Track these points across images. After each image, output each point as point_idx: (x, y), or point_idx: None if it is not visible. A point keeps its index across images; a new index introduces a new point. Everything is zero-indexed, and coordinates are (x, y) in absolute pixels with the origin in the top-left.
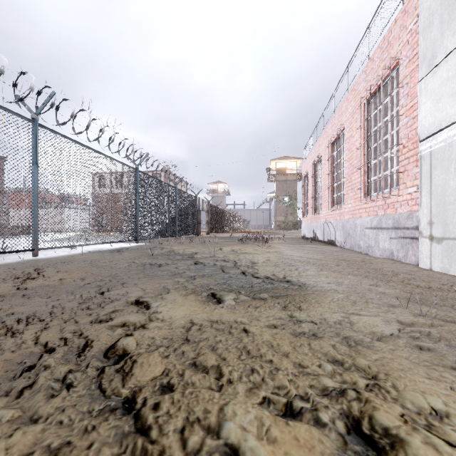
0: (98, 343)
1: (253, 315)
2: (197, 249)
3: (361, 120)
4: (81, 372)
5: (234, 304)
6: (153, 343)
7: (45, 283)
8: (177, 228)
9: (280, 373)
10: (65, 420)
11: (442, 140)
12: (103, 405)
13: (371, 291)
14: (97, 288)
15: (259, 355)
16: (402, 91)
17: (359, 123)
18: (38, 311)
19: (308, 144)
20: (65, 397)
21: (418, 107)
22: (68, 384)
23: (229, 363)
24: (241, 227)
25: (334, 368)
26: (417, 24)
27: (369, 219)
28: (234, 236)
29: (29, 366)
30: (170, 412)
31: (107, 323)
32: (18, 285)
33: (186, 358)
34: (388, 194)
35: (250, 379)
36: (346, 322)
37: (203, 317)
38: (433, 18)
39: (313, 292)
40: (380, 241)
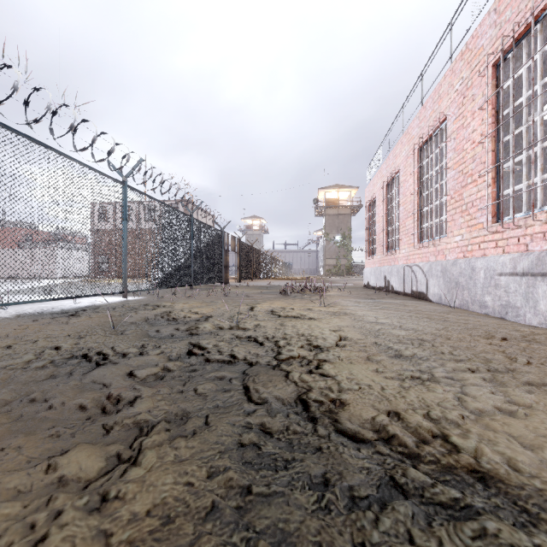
0: None
1: None
2: (214, 308)
3: (486, 94)
4: None
5: None
6: None
7: None
8: (192, 274)
9: None
10: None
11: None
12: None
13: None
14: None
15: None
16: None
17: (480, 101)
18: None
19: (374, 159)
20: None
21: None
22: None
23: None
24: (282, 273)
25: None
26: None
27: (508, 258)
28: (273, 285)
29: None
30: None
31: None
32: None
33: None
34: None
35: None
36: None
37: None
38: None
39: None
40: (541, 297)
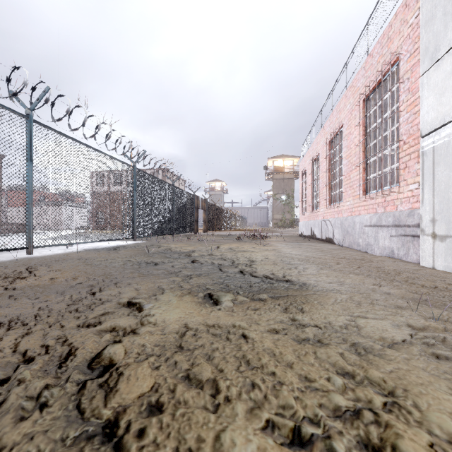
0: (83, 352)
1: (252, 318)
2: (195, 246)
3: (360, 116)
4: (59, 388)
5: (232, 306)
6: (143, 351)
7: (35, 283)
8: (174, 226)
9: (284, 389)
10: (32, 451)
11: (446, 135)
12: (80, 430)
13: (375, 292)
14: (89, 288)
15: (260, 366)
16: (402, 86)
17: (358, 120)
18: (22, 313)
19: (305, 142)
20: (36, 421)
21: (420, 102)
22: (42, 403)
23: (226, 375)
24: (238, 225)
25: (345, 383)
26: (419, 18)
27: (368, 216)
28: (231, 234)
29: (2, 380)
30: (157, 440)
31: (95, 328)
32: (7, 285)
33: (178, 370)
34: (388, 192)
35: (250, 396)
36: (353, 326)
37: (199, 321)
38: (436, 11)
39: (314, 292)
40: (380, 239)
